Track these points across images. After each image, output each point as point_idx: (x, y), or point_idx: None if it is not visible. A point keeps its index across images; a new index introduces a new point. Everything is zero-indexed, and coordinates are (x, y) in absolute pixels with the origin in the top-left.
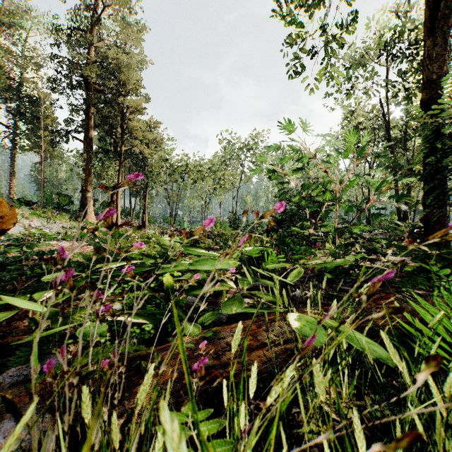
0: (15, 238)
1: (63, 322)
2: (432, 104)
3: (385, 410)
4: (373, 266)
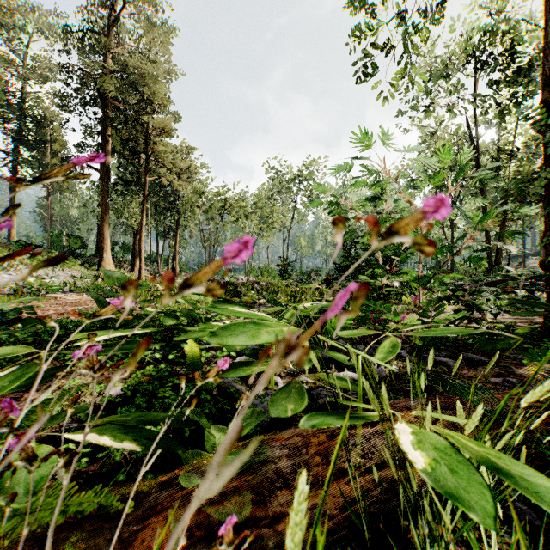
0: None
1: None
2: None
3: None
4: (489, 330)
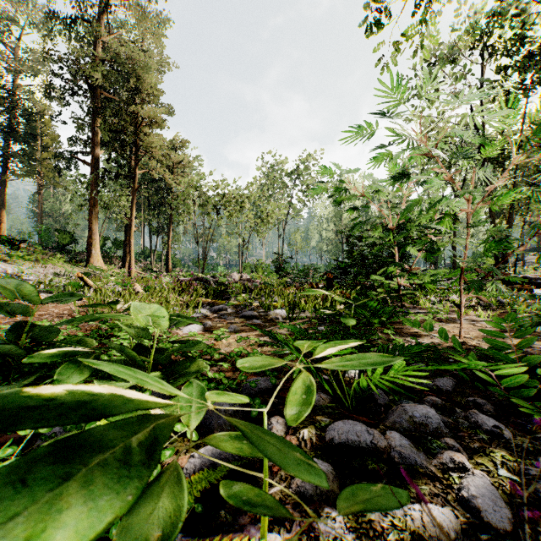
0: None
1: None
2: None
3: None
4: None
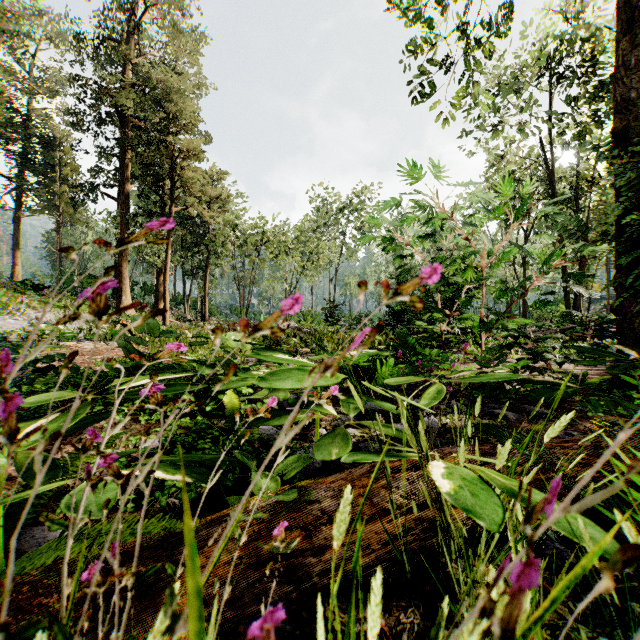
0: (3, 336)
1: (50, 476)
2: (629, 136)
3: (600, 635)
4: (548, 380)
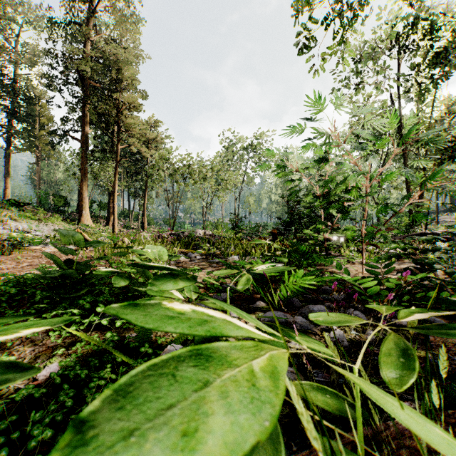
0: None
1: None
2: None
3: None
4: None
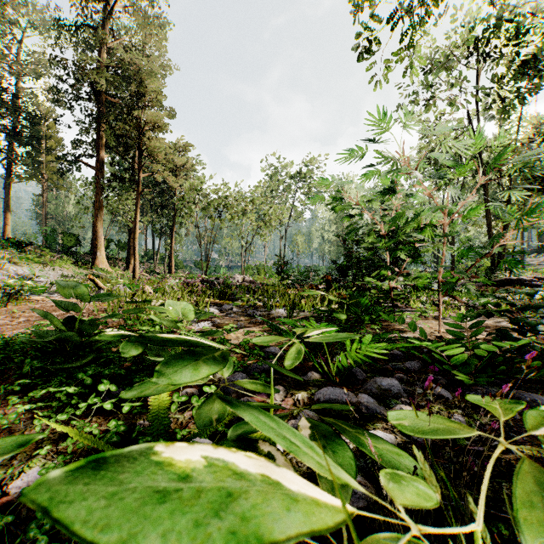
0: None
1: None
2: None
3: None
4: None
